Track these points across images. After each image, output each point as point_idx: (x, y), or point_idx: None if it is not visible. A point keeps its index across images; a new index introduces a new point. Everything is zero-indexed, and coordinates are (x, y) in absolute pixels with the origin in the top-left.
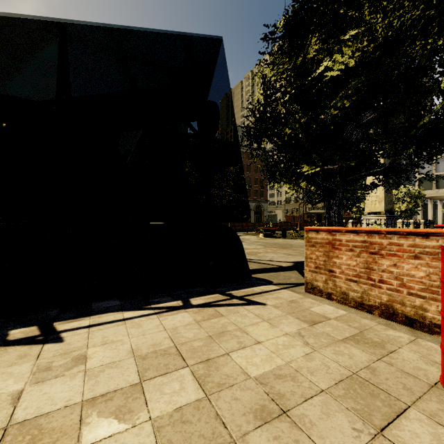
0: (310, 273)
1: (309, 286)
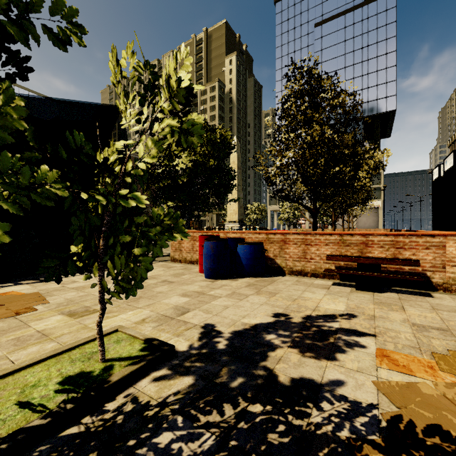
0: (173, 252)
1: (172, 258)
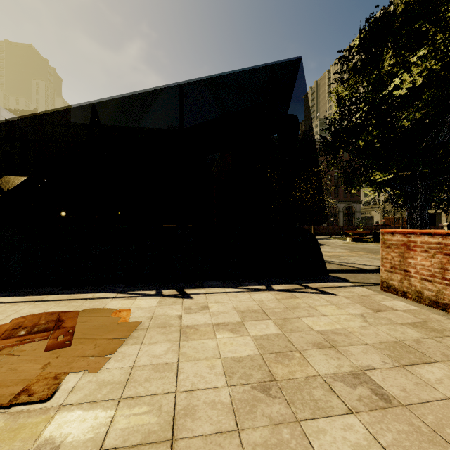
0: (385, 273)
1: (384, 284)
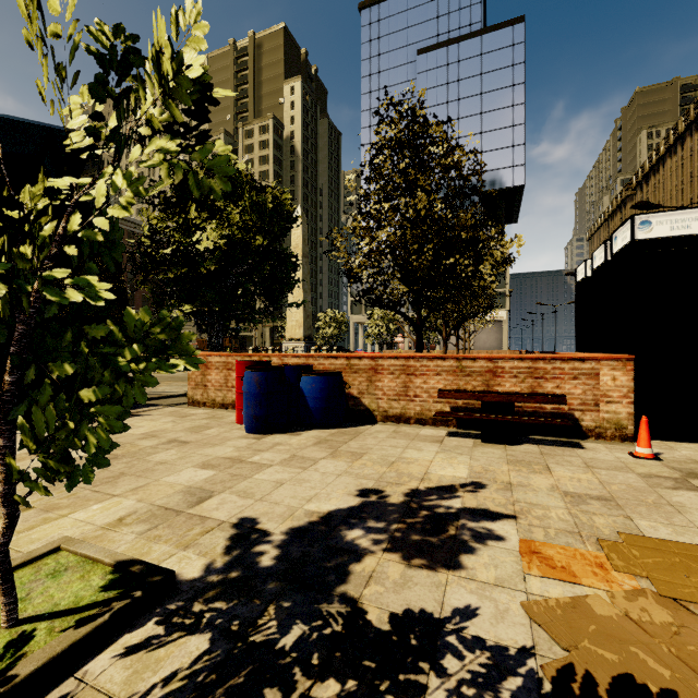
0: (192, 390)
1: (191, 400)
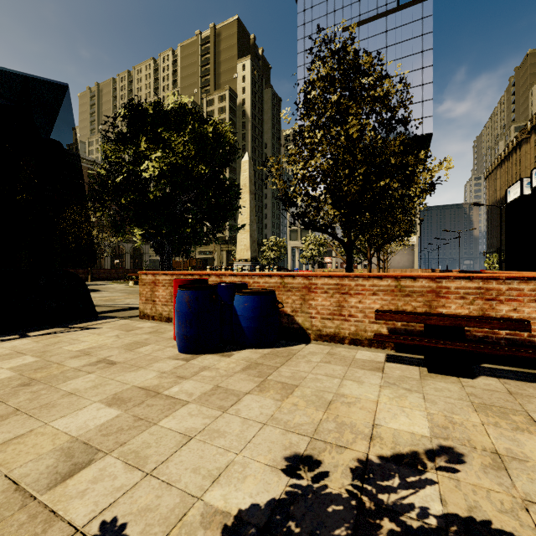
0: (143, 305)
1: (142, 314)
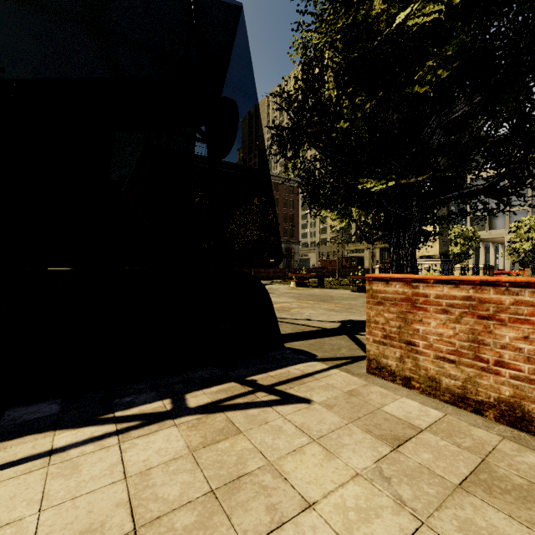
0: (375, 345)
1: (373, 364)
